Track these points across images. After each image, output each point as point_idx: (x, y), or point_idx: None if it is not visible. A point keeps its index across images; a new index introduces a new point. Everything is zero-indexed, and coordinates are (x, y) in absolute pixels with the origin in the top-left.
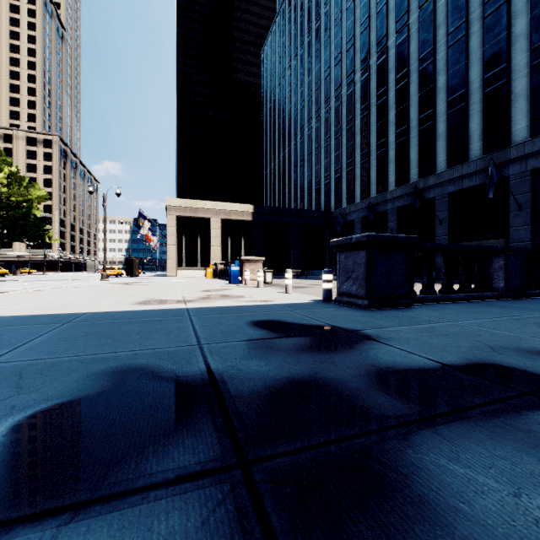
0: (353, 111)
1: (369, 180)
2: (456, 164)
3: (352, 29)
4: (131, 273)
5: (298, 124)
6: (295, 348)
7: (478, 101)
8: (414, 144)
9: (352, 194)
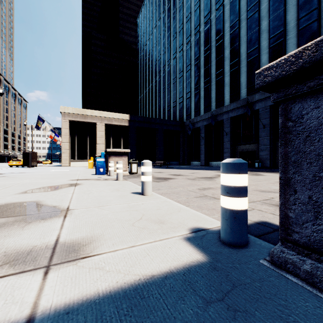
0: (199, 52)
1: (210, 99)
2: None
3: None
4: (27, 164)
5: (161, 64)
6: None
7: (294, 36)
8: (243, 72)
9: (198, 109)
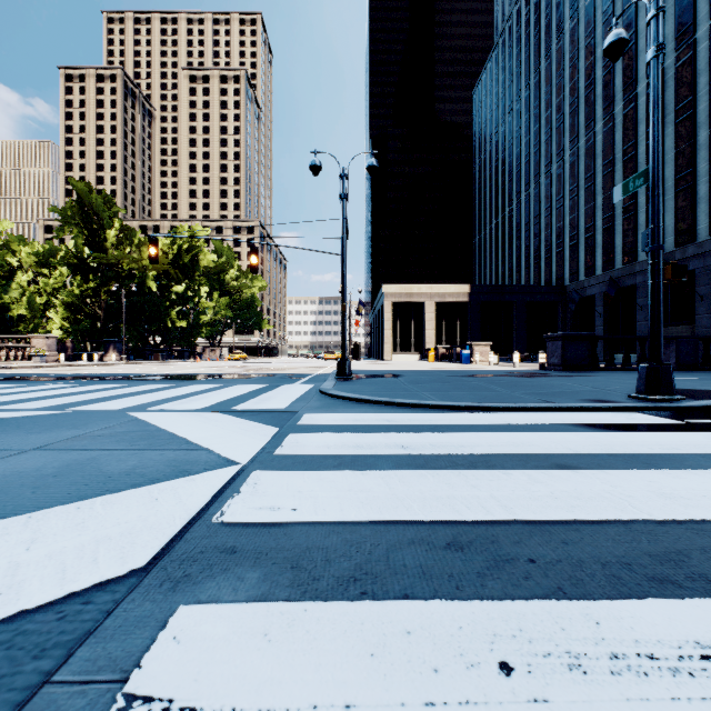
0: (593, 168)
1: (613, 249)
2: None
3: (591, 70)
4: (357, 357)
5: (521, 180)
6: (522, 374)
7: None
8: (670, 208)
9: (591, 265)
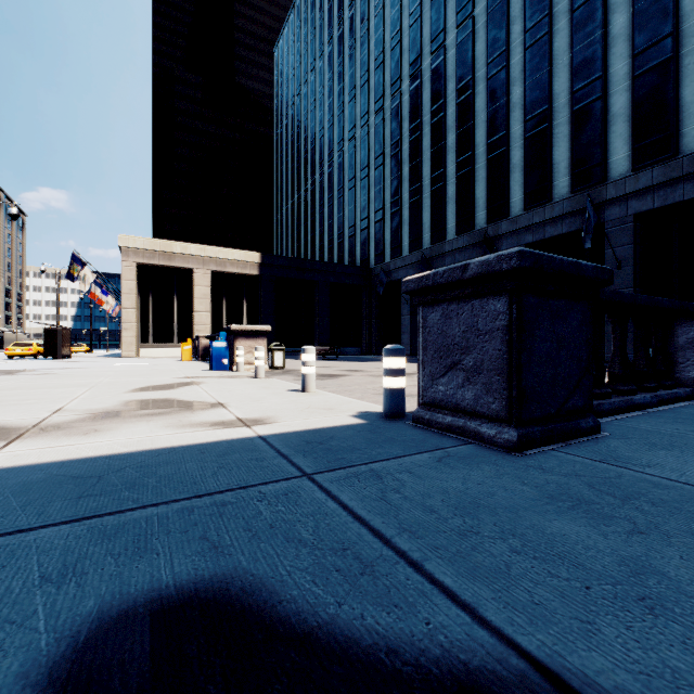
0: (400, 132)
1: (421, 226)
2: (536, 206)
3: (398, 20)
4: (53, 353)
5: (325, 148)
6: None
7: (565, 122)
8: (481, 178)
9: (398, 244)
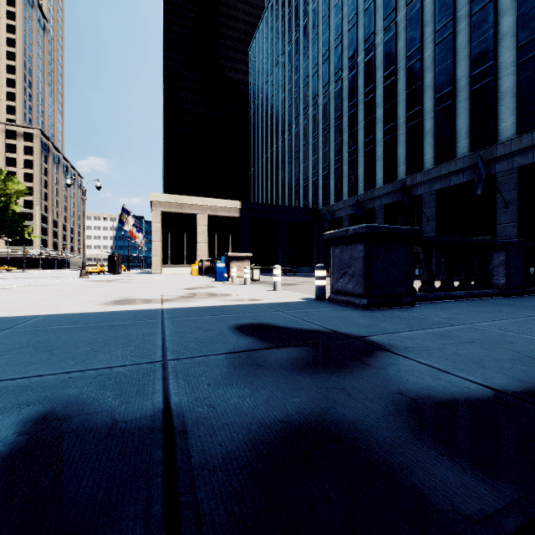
0: (341, 108)
1: (356, 178)
2: (443, 162)
3: (340, 26)
4: (113, 270)
5: (286, 121)
6: (290, 364)
7: (465, 99)
8: (402, 141)
9: (340, 191)
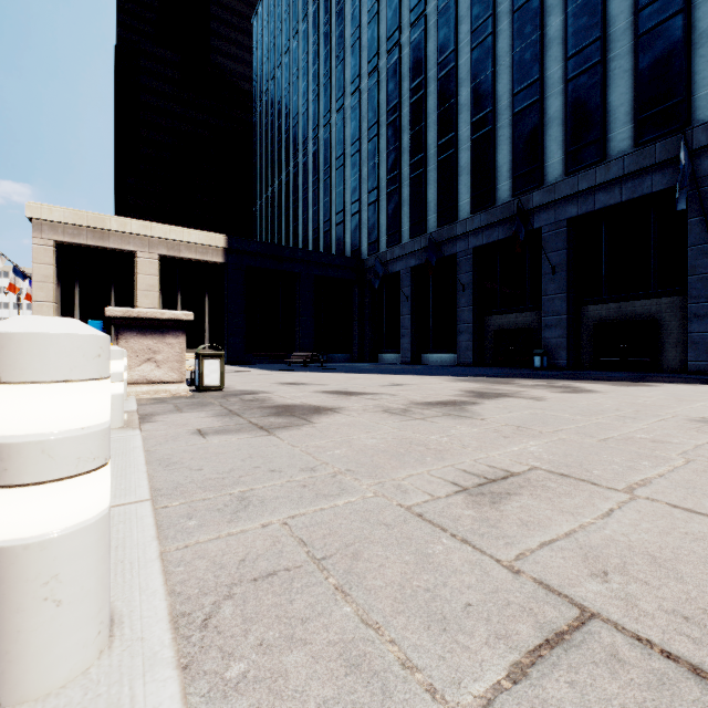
0: (399, 94)
1: (425, 205)
2: (582, 168)
3: None
4: None
5: (309, 123)
6: None
7: (626, 52)
8: (504, 139)
9: (396, 229)
